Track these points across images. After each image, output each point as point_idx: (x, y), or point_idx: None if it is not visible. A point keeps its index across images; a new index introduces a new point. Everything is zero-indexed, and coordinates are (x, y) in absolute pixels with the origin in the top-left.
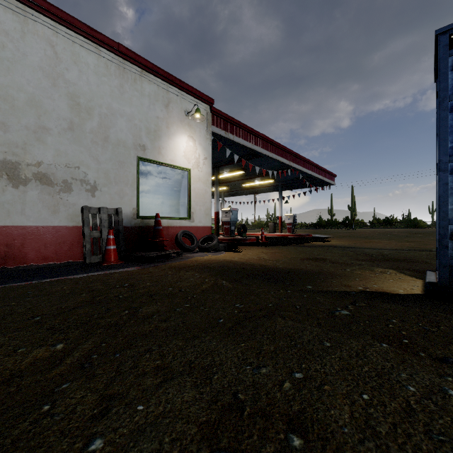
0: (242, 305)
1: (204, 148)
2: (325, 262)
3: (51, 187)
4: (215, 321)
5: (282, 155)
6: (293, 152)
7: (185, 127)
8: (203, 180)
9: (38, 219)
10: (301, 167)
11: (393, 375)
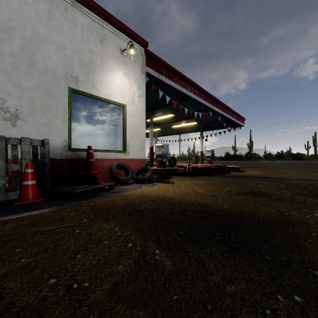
0: None
1: (139, 86)
2: (273, 200)
3: None
4: None
5: (205, 99)
6: (214, 97)
7: (121, 65)
8: (138, 116)
9: None
10: (220, 110)
11: None
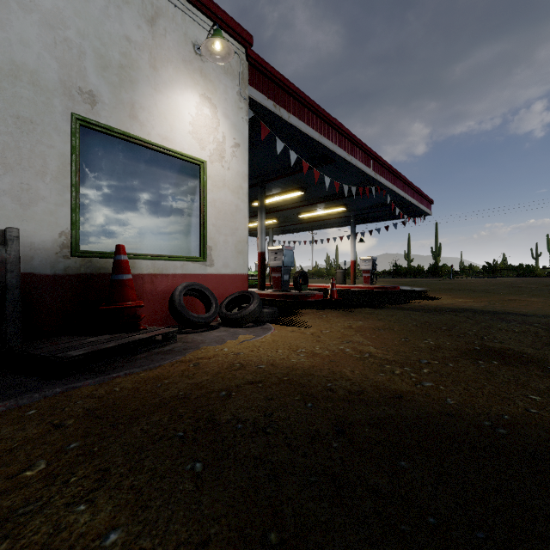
0: None
1: (235, 125)
2: None
3: None
4: None
5: (364, 161)
6: (380, 158)
7: (195, 76)
8: (232, 187)
9: None
10: (390, 184)
11: None
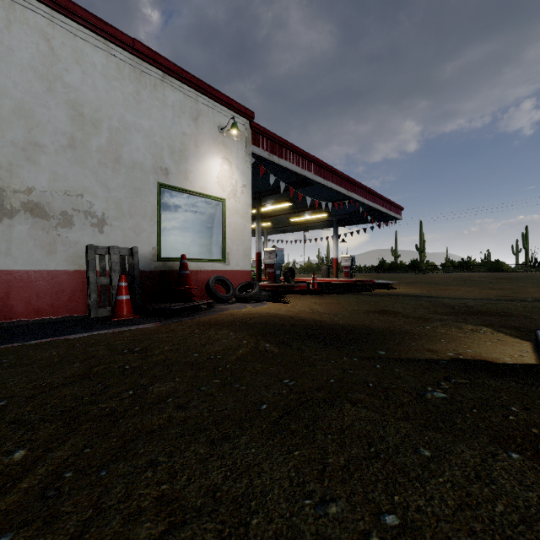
0: (293, 381)
1: (243, 173)
2: (397, 317)
3: (45, 220)
4: (255, 408)
5: (338, 183)
6: (352, 179)
7: (219, 147)
8: (241, 213)
9: (28, 262)
10: (361, 198)
11: None
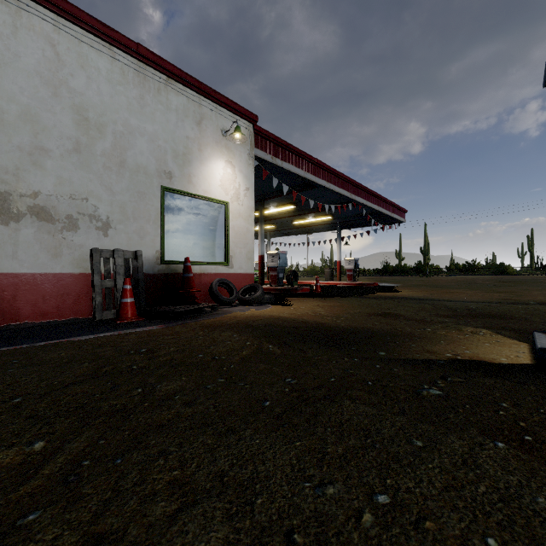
0: (295, 380)
1: (246, 176)
2: (399, 319)
3: (51, 224)
4: (259, 404)
5: (341, 185)
6: (355, 182)
7: (222, 150)
8: (244, 216)
9: (34, 265)
10: (364, 200)
11: (525, 500)
